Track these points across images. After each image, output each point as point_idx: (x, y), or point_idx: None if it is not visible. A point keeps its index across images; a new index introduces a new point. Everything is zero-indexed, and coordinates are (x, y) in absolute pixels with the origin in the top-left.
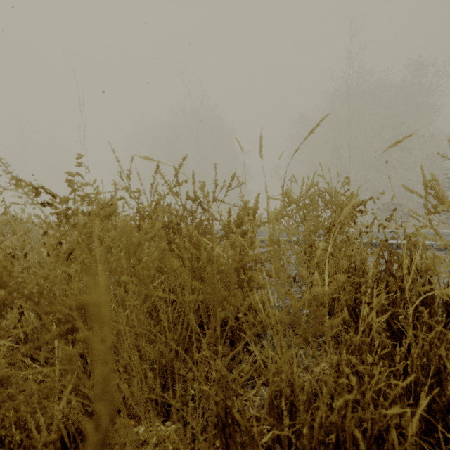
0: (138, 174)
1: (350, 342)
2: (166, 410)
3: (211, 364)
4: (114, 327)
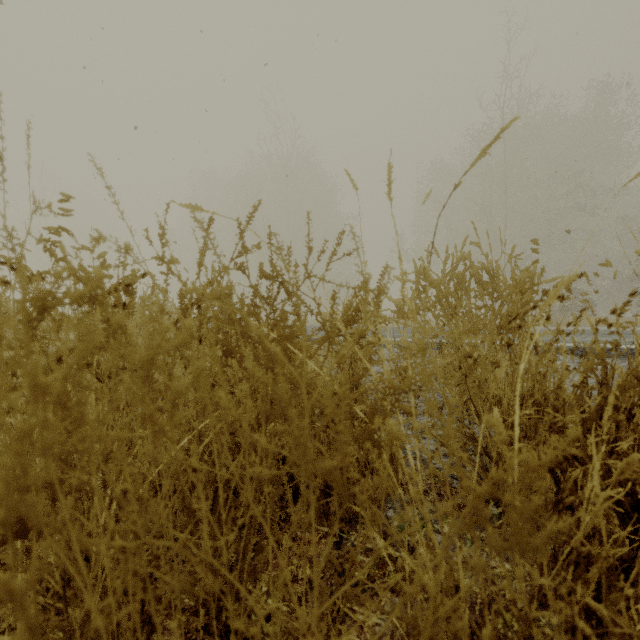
0: (161, 225)
1: (575, 555)
2: (224, 639)
3: (299, 613)
4: (82, 547)
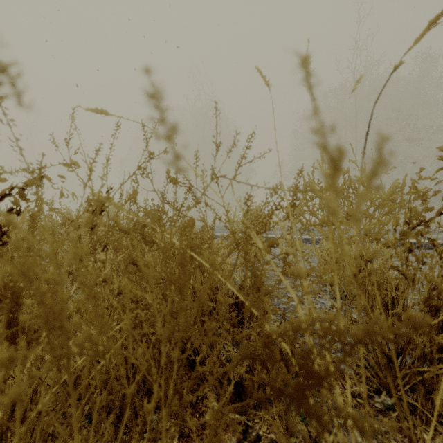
0: None
1: None
2: None
3: None
4: None
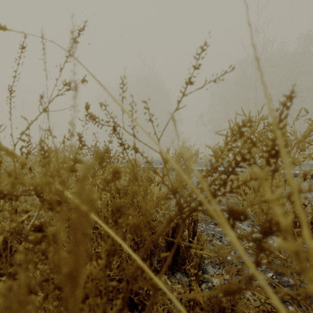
0: None
1: None
2: None
3: None
4: None
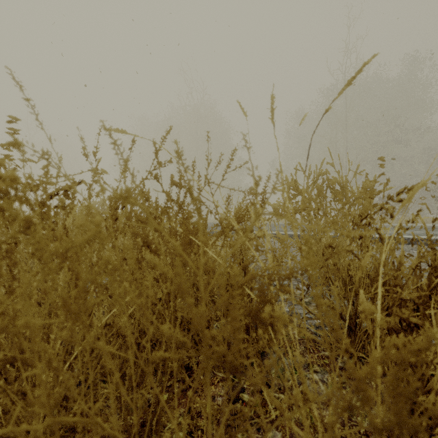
0: (83, 138)
1: (437, 421)
2: None
3: None
4: None
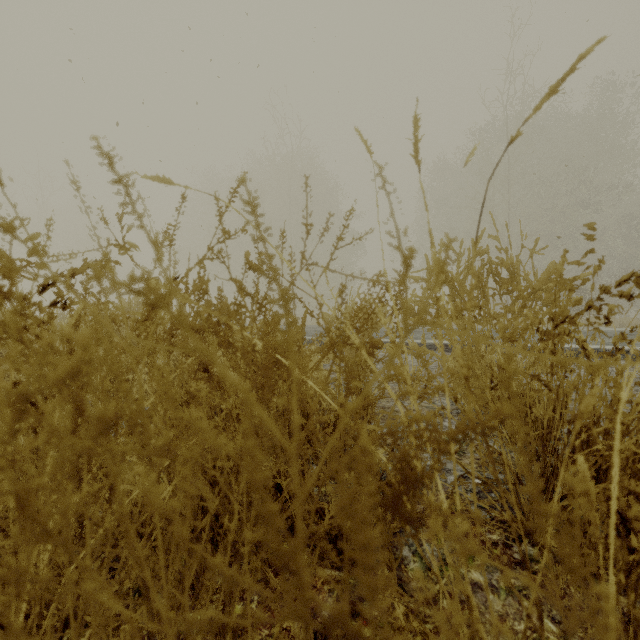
0: (77, 181)
1: None
2: None
3: None
4: None
